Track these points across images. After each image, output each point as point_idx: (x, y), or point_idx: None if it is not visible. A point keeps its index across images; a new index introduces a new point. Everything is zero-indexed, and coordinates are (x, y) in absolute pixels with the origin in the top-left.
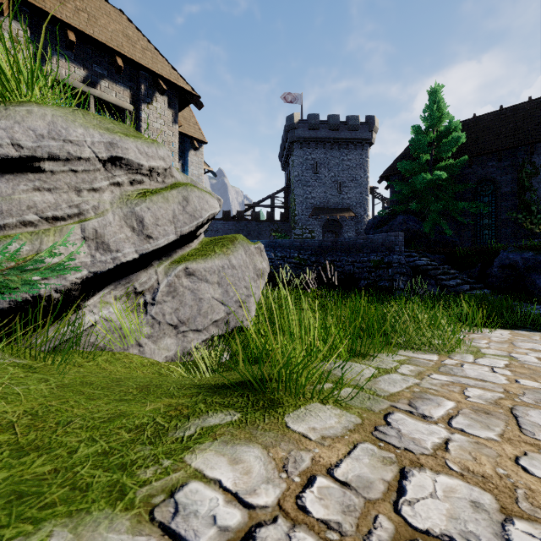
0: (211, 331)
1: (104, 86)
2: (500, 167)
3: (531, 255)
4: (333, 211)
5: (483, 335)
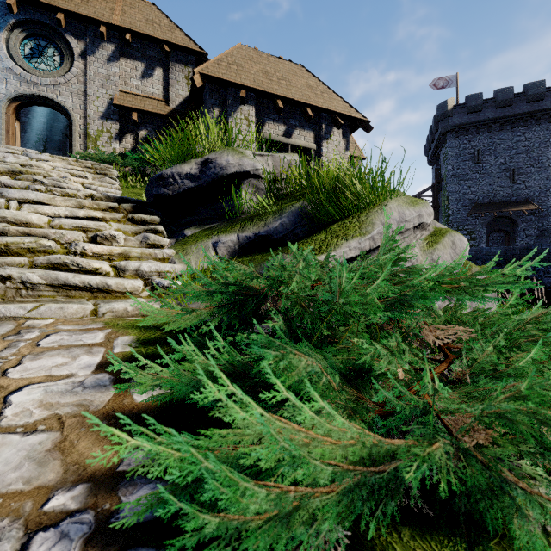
0: None
1: (296, 134)
2: None
3: None
4: (502, 206)
5: None
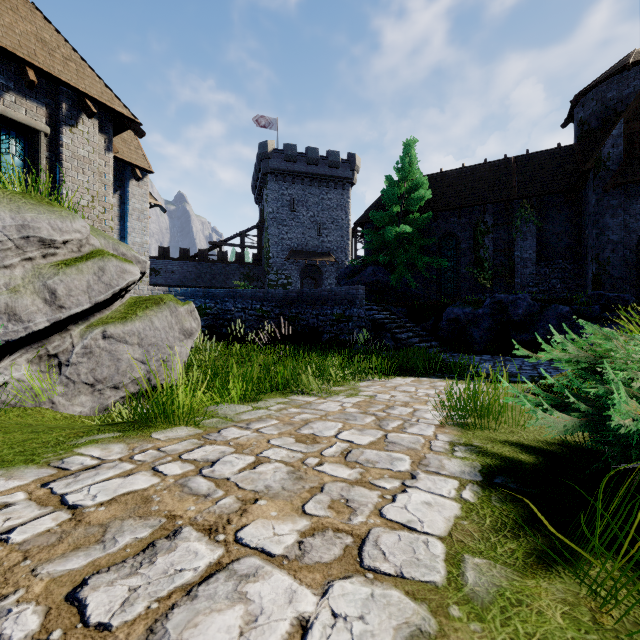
0: (131, 389)
1: (9, 101)
2: (460, 224)
3: (470, 310)
4: (312, 255)
5: (386, 382)
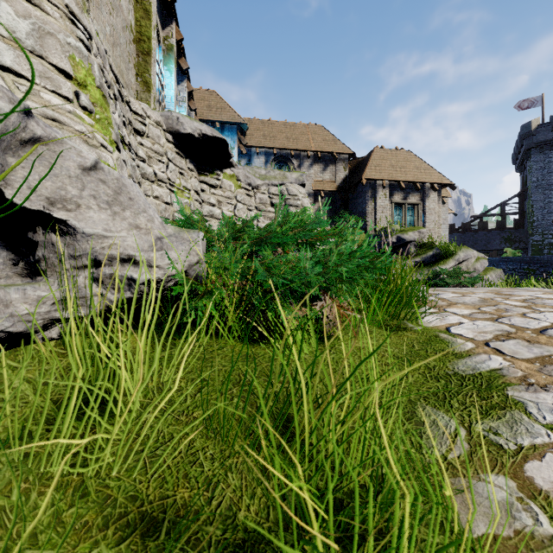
0: None
1: (410, 197)
2: None
3: None
4: None
5: None
